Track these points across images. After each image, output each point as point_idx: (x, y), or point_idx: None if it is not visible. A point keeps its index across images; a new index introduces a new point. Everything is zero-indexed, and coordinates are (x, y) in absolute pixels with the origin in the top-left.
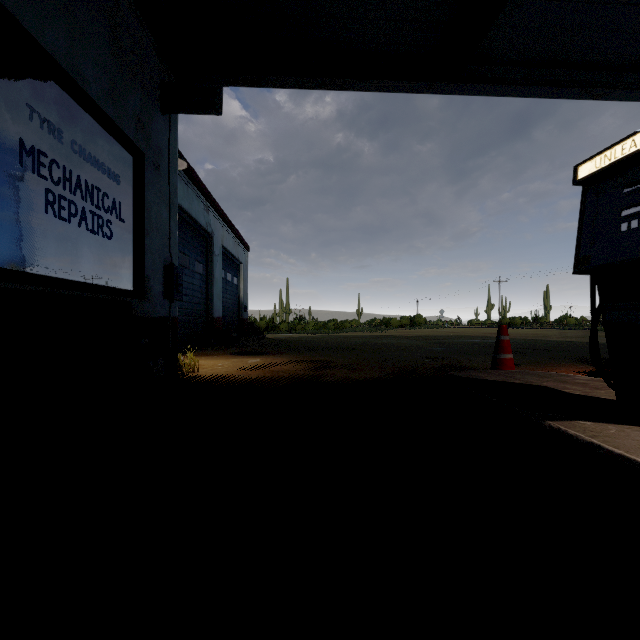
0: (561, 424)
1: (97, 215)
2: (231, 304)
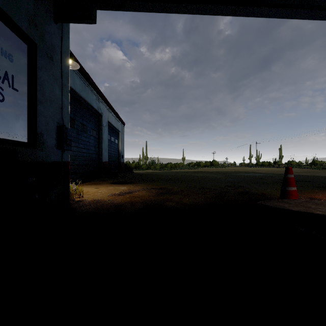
0: None
1: None
2: (114, 154)
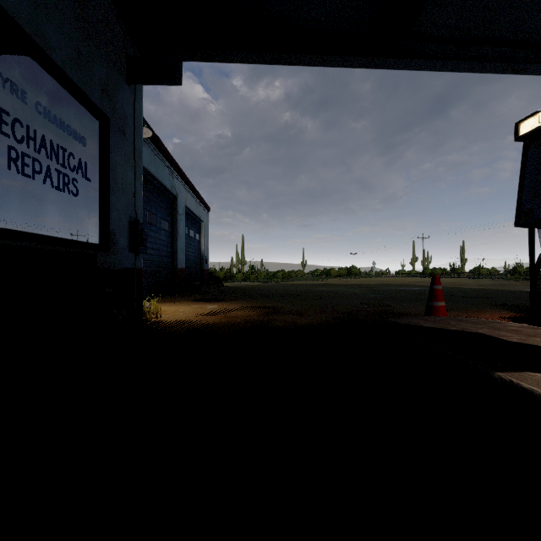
0: (512, 376)
1: (63, 173)
2: (193, 257)
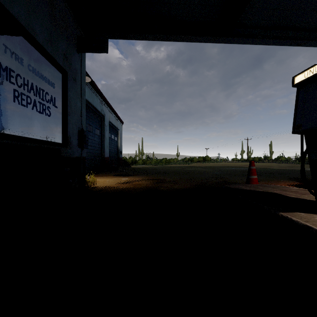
0: (288, 214)
1: (42, 104)
2: (114, 150)
